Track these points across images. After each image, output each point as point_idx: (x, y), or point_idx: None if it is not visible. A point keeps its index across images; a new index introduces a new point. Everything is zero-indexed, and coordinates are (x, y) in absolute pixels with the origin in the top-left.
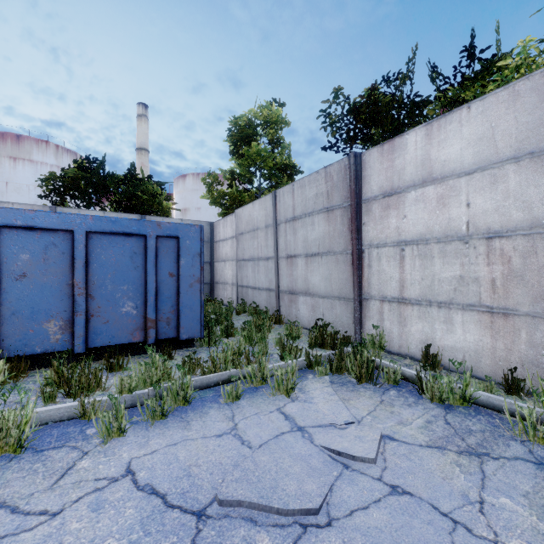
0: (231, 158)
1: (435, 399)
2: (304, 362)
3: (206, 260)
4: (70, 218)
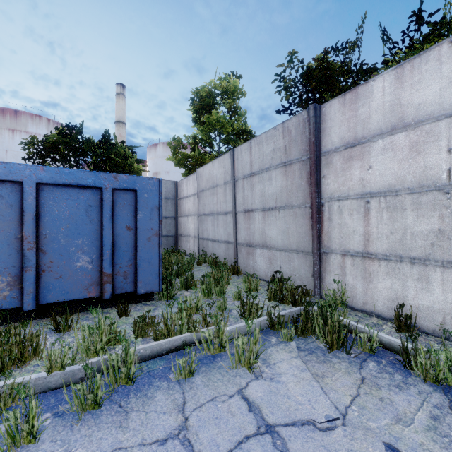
0: (194, 125)
1: (428, 378)
2: (266, 322)
3: (172, 215)
4: (18, 169)
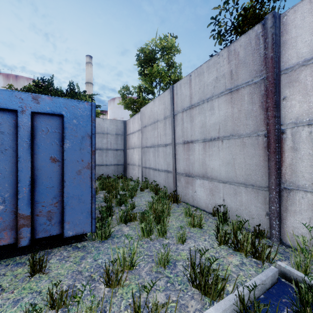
0: (139, 77)
1: None
2: (233, 307)
3: (121, 148)
4: None
